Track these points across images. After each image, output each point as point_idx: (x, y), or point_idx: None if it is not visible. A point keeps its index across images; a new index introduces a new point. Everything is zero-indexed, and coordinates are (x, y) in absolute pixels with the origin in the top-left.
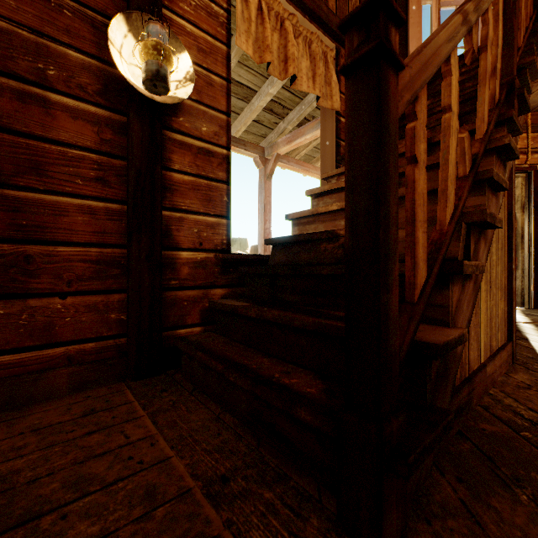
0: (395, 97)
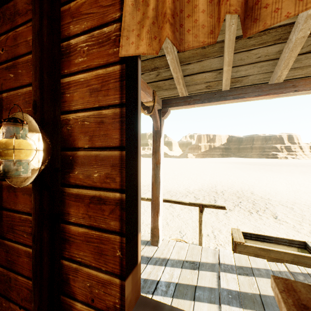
0: None
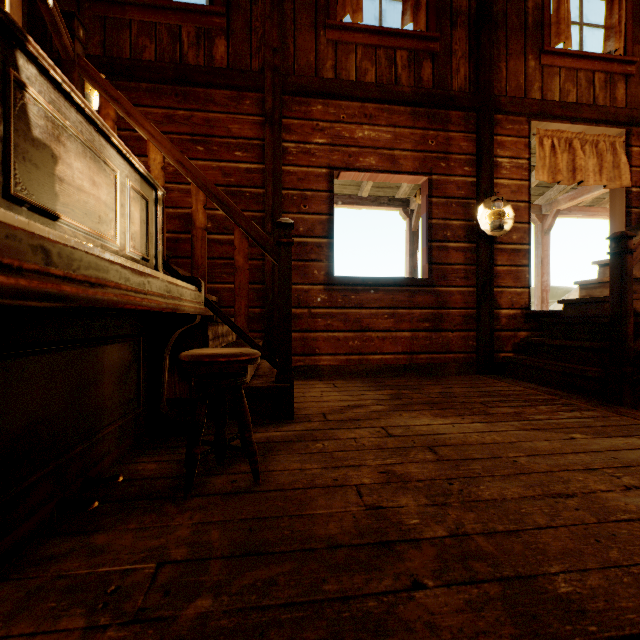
0: (630, 262)
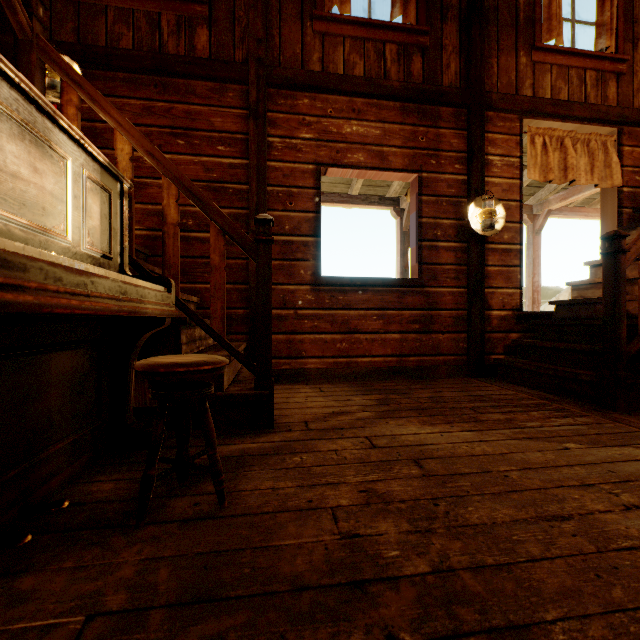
0: (624, 263)
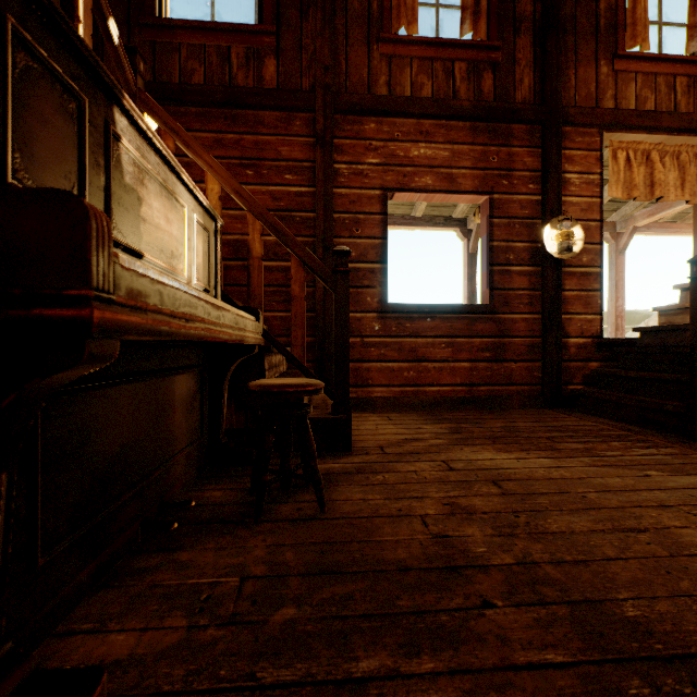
0: None
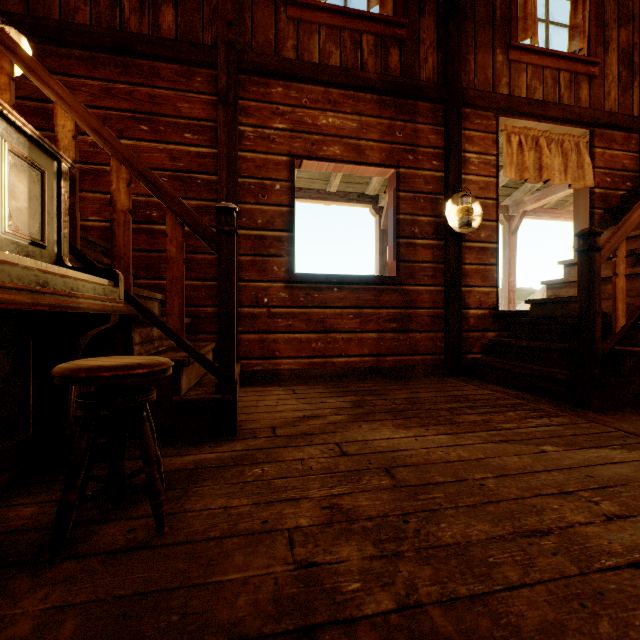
0: (598, 260)
